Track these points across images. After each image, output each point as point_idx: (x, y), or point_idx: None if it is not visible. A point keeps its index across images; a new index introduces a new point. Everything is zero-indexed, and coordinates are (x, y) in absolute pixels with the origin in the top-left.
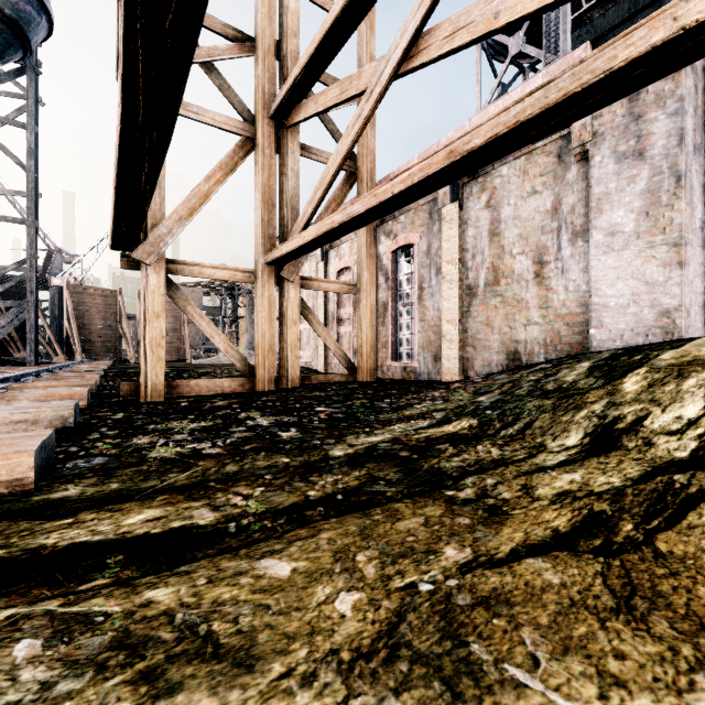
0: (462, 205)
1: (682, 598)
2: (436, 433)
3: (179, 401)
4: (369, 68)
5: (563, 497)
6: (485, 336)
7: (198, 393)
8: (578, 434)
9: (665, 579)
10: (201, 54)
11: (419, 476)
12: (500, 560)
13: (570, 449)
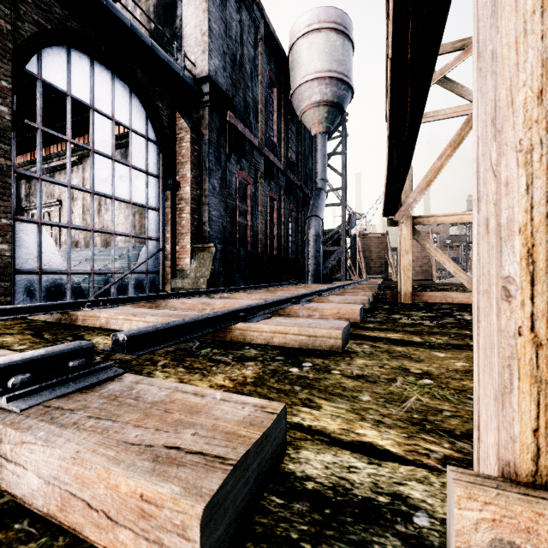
0: None
1: None
2: None
3: (419, 304)
4: None
5: None
6: None
7: (433, 301)
8: None
9: None
10: (435, 77)
11: None
12: None
13: None
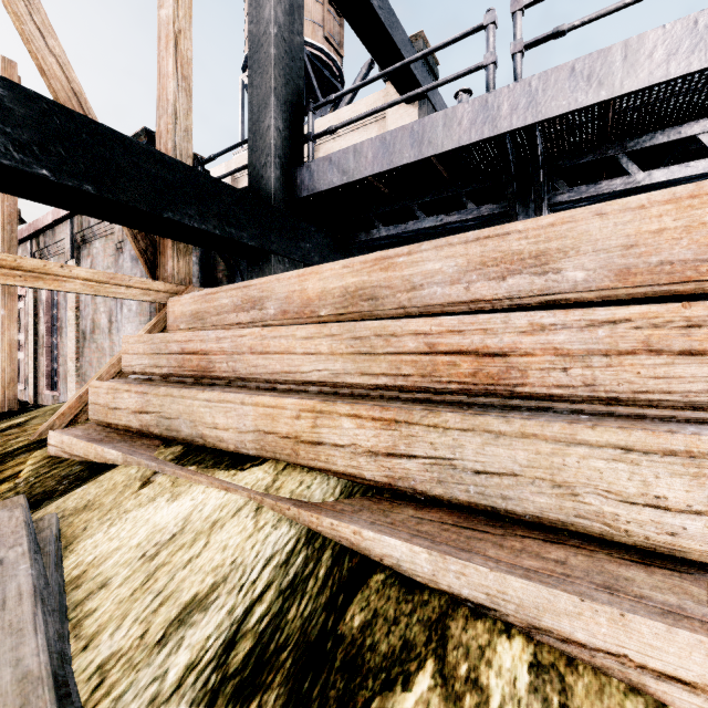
0: (78, 263)
1: None
2: None
3: None
4: None
5: None
6: (90, 373)
7: None
8: None
9: None
10: None
11: None
12: None
13: None
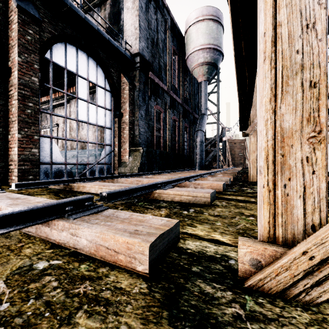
0: None
1: None
2: None
3: None
4: None
5: None
6: None
7: None
8: None
9: None
10: None
11: None
12: None
13: None
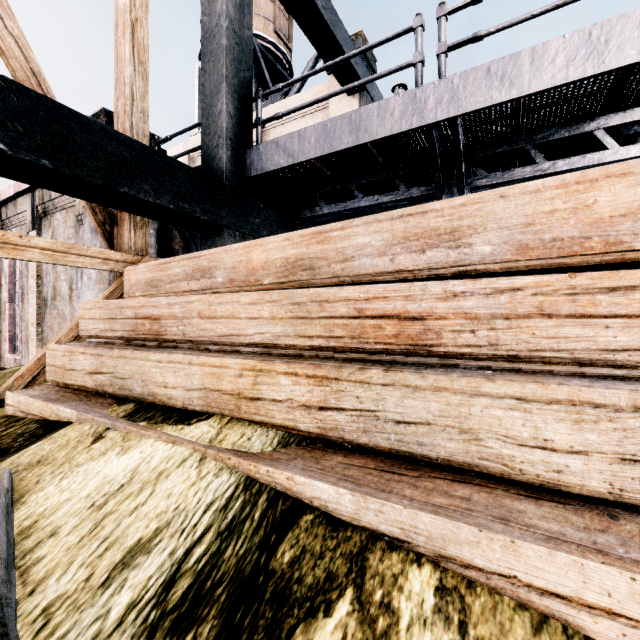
0: (40, 234)
1: None
2: None
3: None
4: None
5: None
6: (51, 338)
7: None
8: None
9: None
10: None
11: None
12: None
13: None
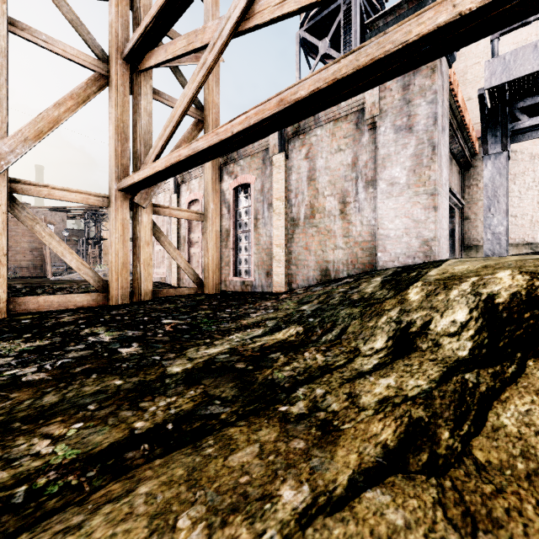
0: (287, 155)
1: (519, 525)
2: (269, 341)
3: (21, 318)
4: (212, 25)
5: (384, 404)
6: (304, 257)
7: (47, 309)
8: (383, 338)
9: (496, 500)
10: None
11: (254, 390)
12: (340, 498)
13: (379, 352)
